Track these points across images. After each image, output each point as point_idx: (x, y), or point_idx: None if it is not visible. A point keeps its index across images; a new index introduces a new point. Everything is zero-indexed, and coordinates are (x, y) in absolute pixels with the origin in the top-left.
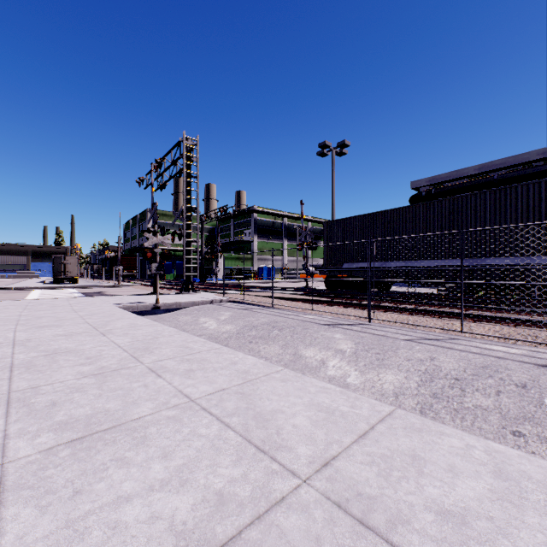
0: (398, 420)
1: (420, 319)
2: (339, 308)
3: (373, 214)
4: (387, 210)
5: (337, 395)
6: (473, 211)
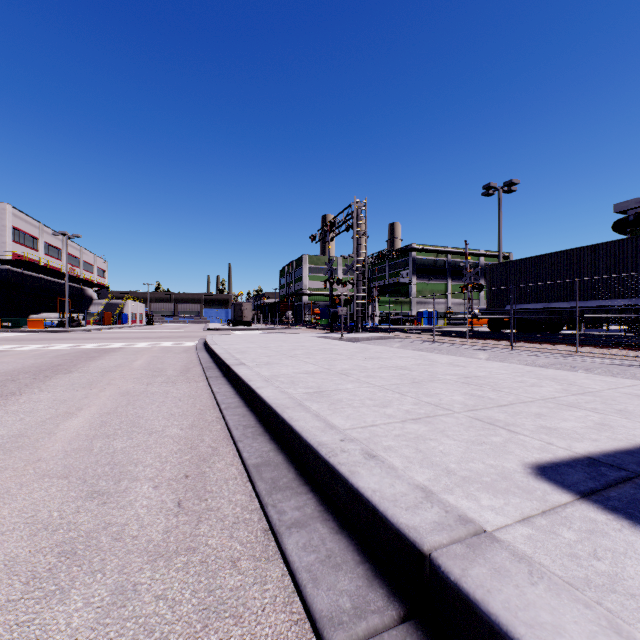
0: (483, 361)
1: (556, 347)
2: (491, 341)
3: (537, 257)
4: (551, 253)
5: (462, 358)
6: (638, 253)
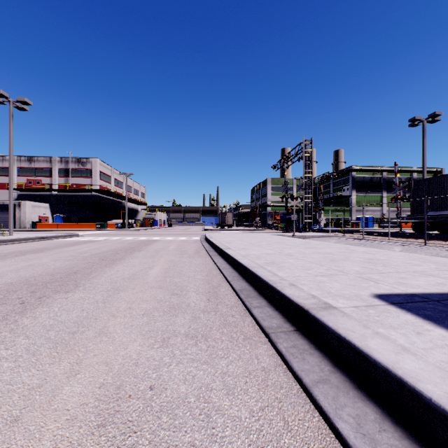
0: (391, 251)
1: None
2: (410, 239)
3: None
4: None
5: (375, 249)
6: None
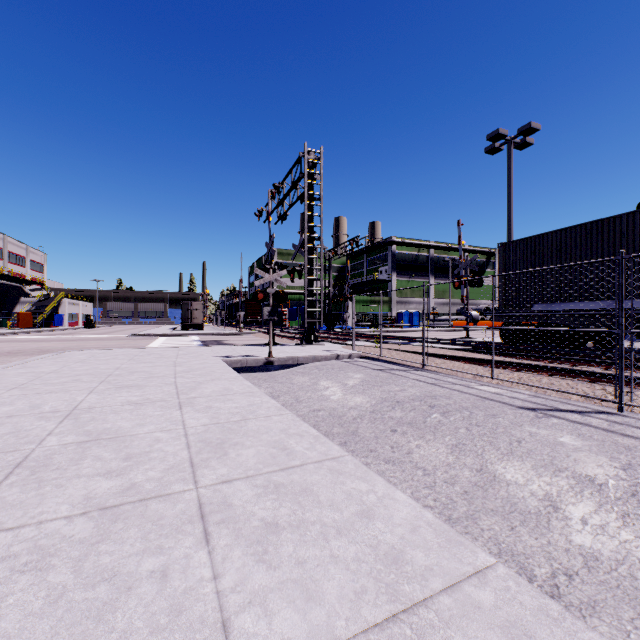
0: None
1: None
2: (542, 378)
3: (591, 223)
4: (620, 215)
5: None
6: None
